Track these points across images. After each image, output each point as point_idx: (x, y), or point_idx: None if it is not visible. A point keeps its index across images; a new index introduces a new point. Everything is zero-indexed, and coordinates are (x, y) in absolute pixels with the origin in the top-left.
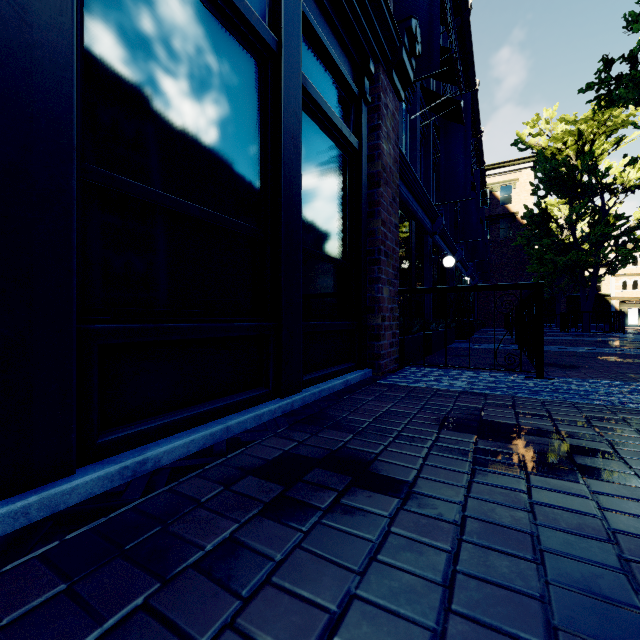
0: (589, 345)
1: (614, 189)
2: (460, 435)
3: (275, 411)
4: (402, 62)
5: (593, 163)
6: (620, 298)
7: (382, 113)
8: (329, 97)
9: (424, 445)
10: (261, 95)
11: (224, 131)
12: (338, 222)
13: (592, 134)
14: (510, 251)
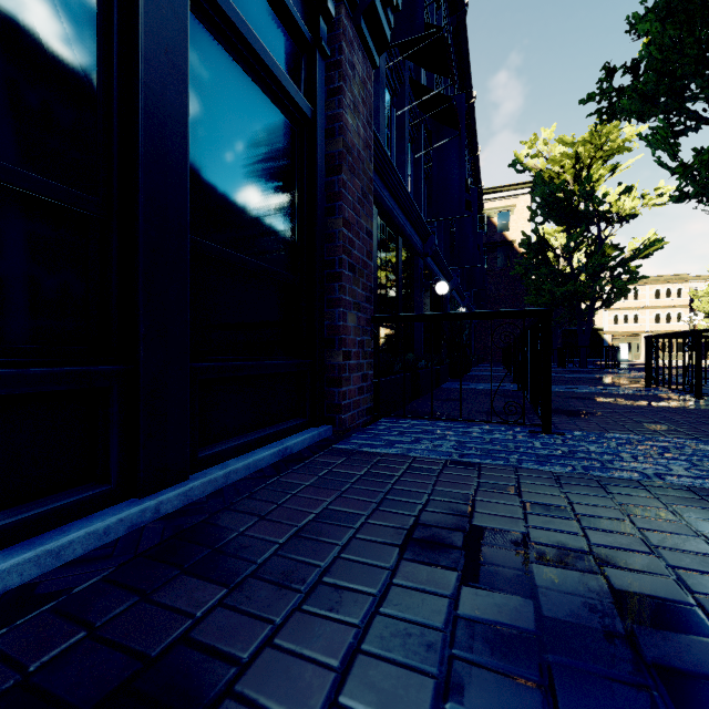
0: (590, 383)
1: (610, 218)
2: (432, 570)
3: (107, 531)
4: (374, 9)
5: (591, 188)
6: (612, 332)
7: (345, 72)
8: (260, 28)
9: (361, 608)
10: None
11: None
12: (278, 216)
13: (589, 158)
14: (508, 281)
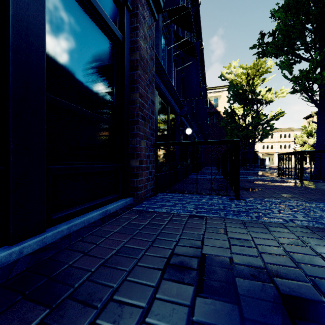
0: (254, 175)
1: (261, 102)
2: (180, 285)
3: None
4: None
5: (254, 88)
6: (262, 153)
7: (140, 19)
8: None
9: (135, 317)
10: None
11: None
12: (104, 90)
13: (253, 75)
14: (218, 129)
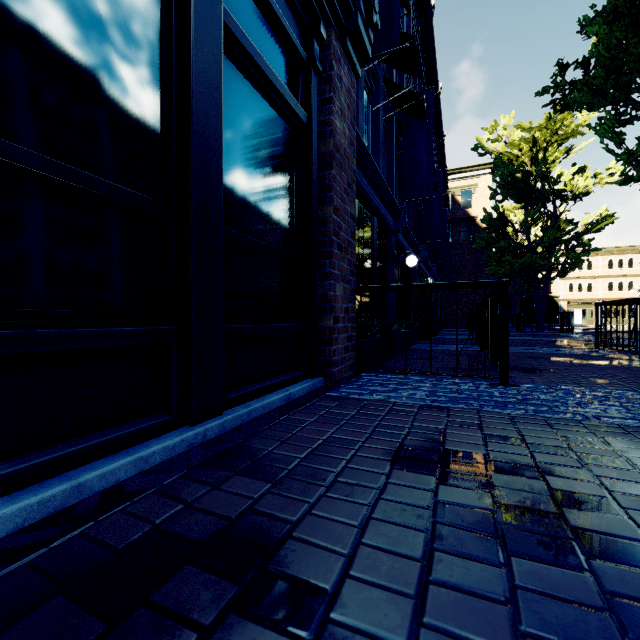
0: (545, 345)
1: (564, 196)
2: (416, 476)
3: (174, 447)
4: (358, 30)
5: (546, 169)
6: (567, 300)
7: (335, 85)
8: (269, 55)
9: (367, 497)
10: (162, 23)
11: (94, 55)
12: (282, 206)
13: (545, 142)
14: (470, 254)
